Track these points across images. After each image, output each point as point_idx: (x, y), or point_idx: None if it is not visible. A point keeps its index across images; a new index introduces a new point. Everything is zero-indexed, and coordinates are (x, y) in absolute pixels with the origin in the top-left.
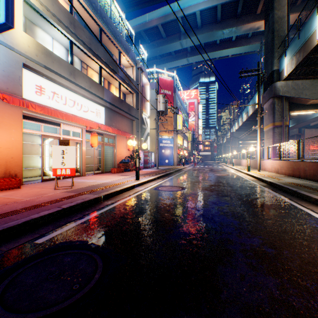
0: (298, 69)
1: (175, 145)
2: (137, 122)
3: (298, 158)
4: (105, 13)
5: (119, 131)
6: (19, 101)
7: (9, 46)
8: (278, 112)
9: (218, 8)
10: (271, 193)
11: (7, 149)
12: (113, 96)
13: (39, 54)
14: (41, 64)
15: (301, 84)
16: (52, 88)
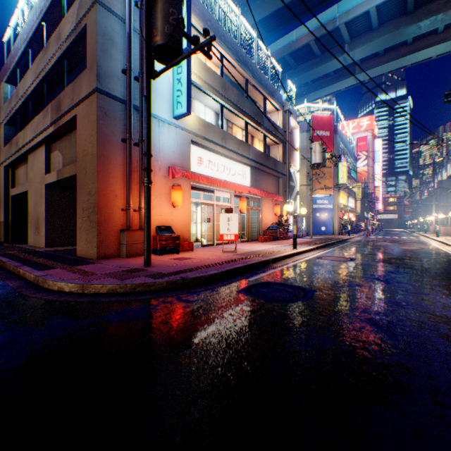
0: None
1: (335, 206)
2: (284, 179)
3: None
4: (251, 61)
5: (266, 194)
6: (194, 176)
7: (183, 129)
8: None
9: None
10: None
11: (181, 217)
12: (258, 152)
13: (200, 128)
14: (202, 137)
15: None
16: (208, 157)
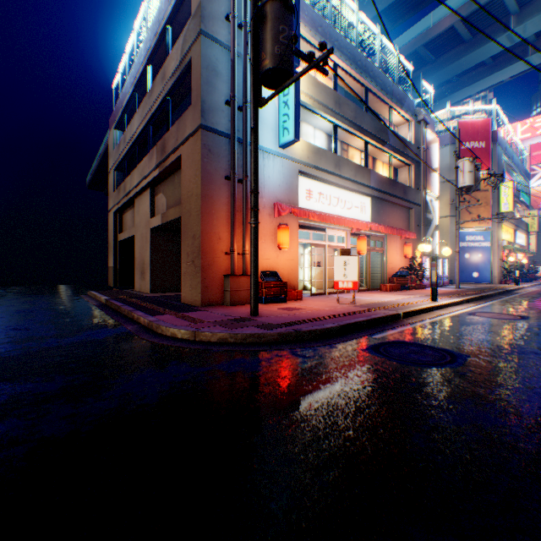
0: None
1: (493, 243)
2: (417, 210)
3: None
4: (371, 65)
5: (392, 230)
6: (303, 212)
7: (289, 158)
8: None
9: None
10: None
11: (288, 261)
12: (381, 178)
13: (309, 155)
14: (311, 166)
15: None
16: (318, 188)
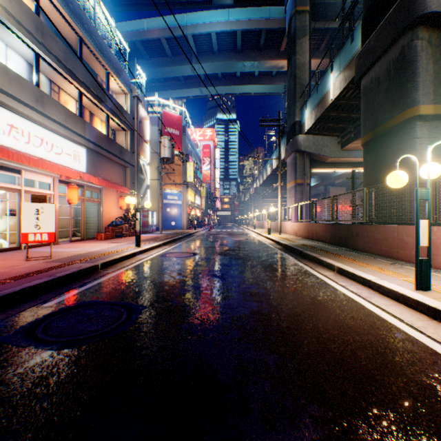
0: (317, 125)
1: (184, 202)
2: (133, 170)
3: (312, 219)
4: (88, 18)
5: (108, 183)
6: None
7: None
8: (299, 168)
9: (238, 34)
10: (282, 254)
11: None
12: (99, 133)
13: None
14: None
15: (321, 141)
16: (9, 119)
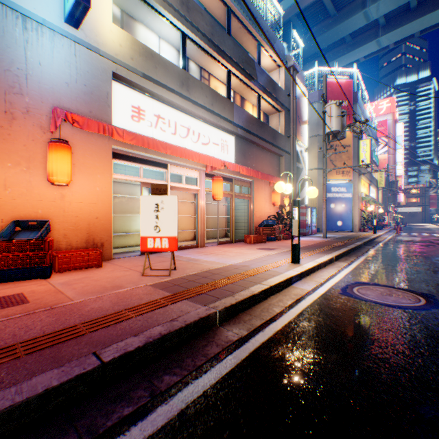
0: None
1: (354, 195)
2: (287, 158)
3: None
4: None
5: (257, 173)
6: (97, 125)
7: (93, 48)
8: None
9: None
10: None
11: (89, 205)
12: (248, 116)
13: (135, 56)
14: (139, 72)
15: None
16: (155, 109)
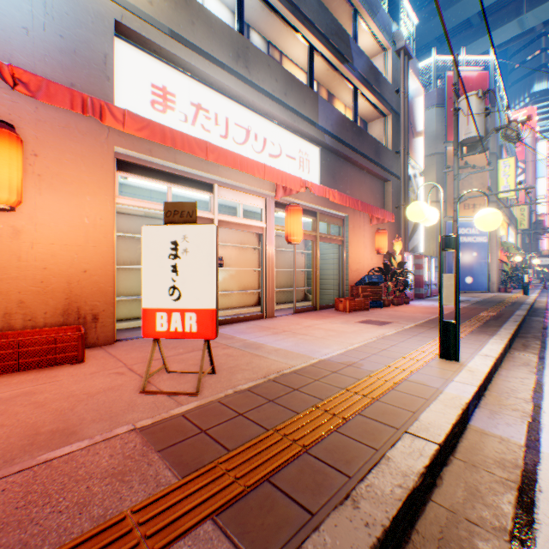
0: None
1: (491, 238)
2: (395, 185)
3: None
4: None
5: (354, 202)
6: (69, 94)
7: None
8: None
9: None
10: None
11: (70, 249)
12: (339, 118)
13: None
14: (163, 27)
15: None
16: (192, 94)
